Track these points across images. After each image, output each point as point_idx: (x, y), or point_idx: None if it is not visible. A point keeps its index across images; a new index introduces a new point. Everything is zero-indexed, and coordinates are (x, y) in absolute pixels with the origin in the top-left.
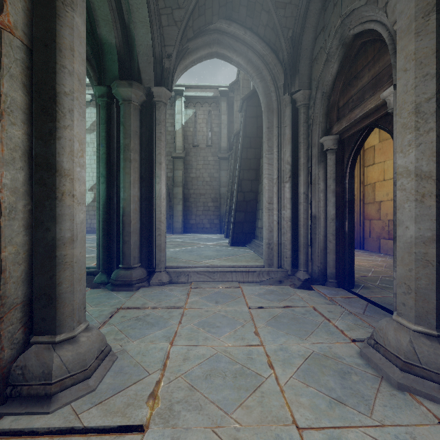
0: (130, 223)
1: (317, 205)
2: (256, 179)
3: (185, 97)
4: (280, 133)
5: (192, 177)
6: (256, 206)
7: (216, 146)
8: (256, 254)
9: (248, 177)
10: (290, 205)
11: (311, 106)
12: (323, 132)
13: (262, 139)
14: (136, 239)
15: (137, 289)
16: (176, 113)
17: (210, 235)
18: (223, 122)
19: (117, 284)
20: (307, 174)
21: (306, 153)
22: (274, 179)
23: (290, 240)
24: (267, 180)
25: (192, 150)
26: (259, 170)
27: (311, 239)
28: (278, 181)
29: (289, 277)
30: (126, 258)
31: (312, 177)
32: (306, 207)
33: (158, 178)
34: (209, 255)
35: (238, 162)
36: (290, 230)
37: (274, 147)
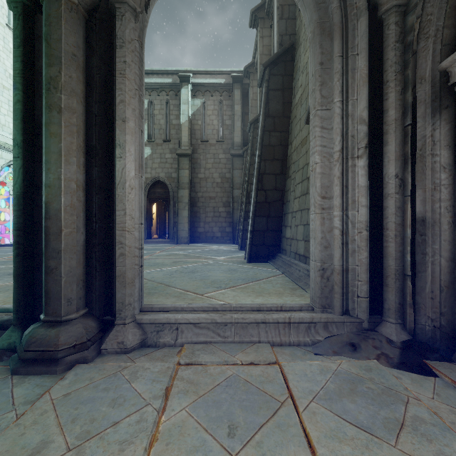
0: (59, 233)
1: (431, 198)
2: (281, 172)
3: (193, 84)
4: (346, 68)
5: (201, 178)
6: (282, 209)
7: (228, 141)
8: (287, 278)
9: (271, 170)
10: (367, 200)
11: (415, 4)
12: (448, 46)
13: (290, 119)
14: (73, 264)
15: (66, 368)
16: (181, 103)
17: (221, 246)
18: (236, 113)
19: (26, 358)
20: (402, 140)
21: (400, 100)
22: (335, 153)
23: (367, 264)
24: (320, 156)
25: (200, 147)
26: (286, 161)
27: (413, 264)
28: (342, 156)
29: (368, 335)
30: (52, 303)
31: (416, 142)
32: (401, 202)
33: (120, 148)
34: (218, 279)
35: (258, 150)
36: (367, 246)
37: (335, 94)
